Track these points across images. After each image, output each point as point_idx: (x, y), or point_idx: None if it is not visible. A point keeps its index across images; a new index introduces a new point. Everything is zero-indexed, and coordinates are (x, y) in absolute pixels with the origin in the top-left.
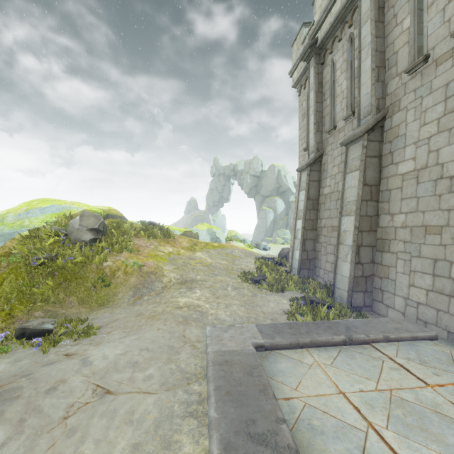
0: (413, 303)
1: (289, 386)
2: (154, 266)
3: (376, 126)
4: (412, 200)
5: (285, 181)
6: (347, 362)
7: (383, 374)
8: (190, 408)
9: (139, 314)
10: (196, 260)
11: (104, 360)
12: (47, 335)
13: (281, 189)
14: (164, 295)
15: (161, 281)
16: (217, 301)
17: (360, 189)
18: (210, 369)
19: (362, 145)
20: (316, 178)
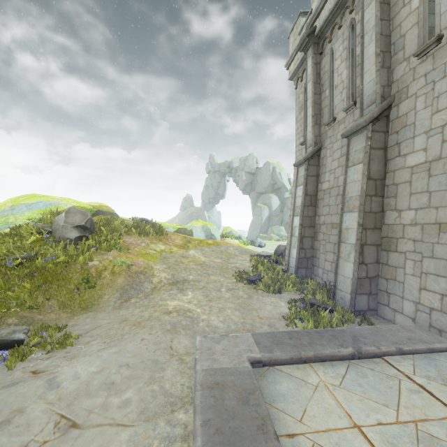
0: (425, 309)
1: (293, 417)
2: (144, 265)
3: (381, 115)
4: (423, 195)
5: (280, 178)
6: (359, 382)
7: (402, 399)
8: (172, 446)
9: (123, 320)
10: (189, 259)
11: (75, 381)
12: (15, 347)
13: (276, 185)
14: (153, 297)
15: (151, 282)
16: (209, 305)
17: (364, 183)
18: (198, 395)
19: (366, 136)
20: (314, 173)
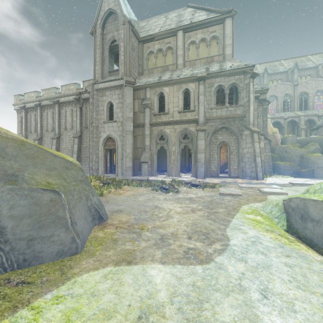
0: None
1: None
2: None
3: (41, 138)
4: None
5: None
6: None
7: None
8: None
9: None
10: None
11: None
12: None
13: None
14: None
15: None
16: None
17: None
18: None
19: (38, 142)
20: None
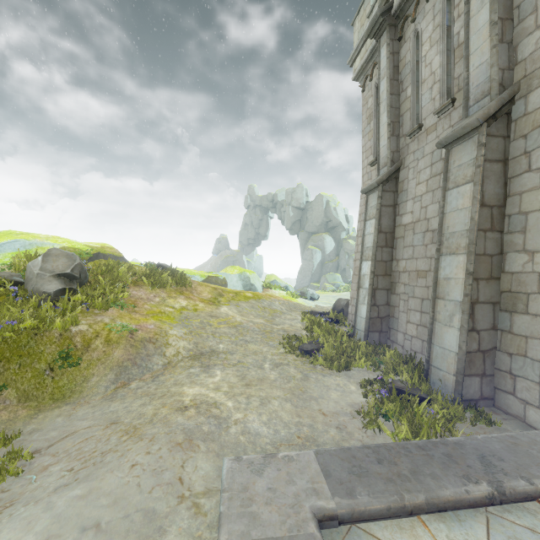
0: None
1: None
2: (154, 330)
3: (500, 112)
4: None
5: (335, 215)
6: None
7: None
8: None
9: (112, 422)
10: (219, 319)
11: None
12: None
13: (331, 223)
14: (164, 380)
15: (163, 355)
16: (247, 393)
17: (476, 211)
18: None
19: (479, 142)
20: (390, 202)
